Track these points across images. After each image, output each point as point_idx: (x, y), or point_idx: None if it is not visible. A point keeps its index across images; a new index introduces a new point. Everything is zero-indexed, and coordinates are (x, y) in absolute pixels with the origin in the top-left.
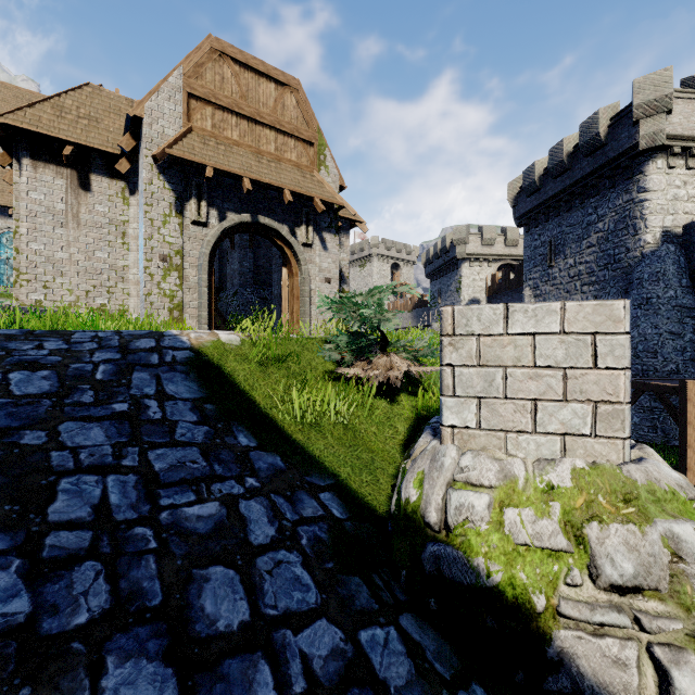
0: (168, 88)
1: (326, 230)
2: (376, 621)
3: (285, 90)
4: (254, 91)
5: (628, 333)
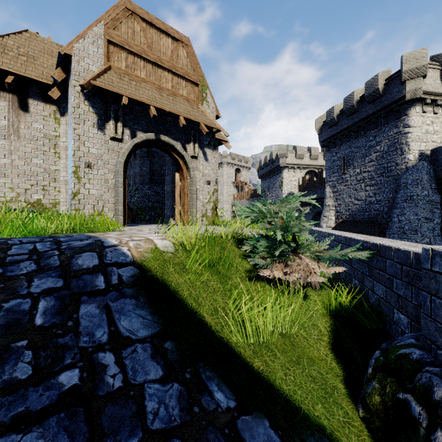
0: (92, 34)
1: (207, 147)
2: None
3: (178, 44)
4: (157, 43)
5: None
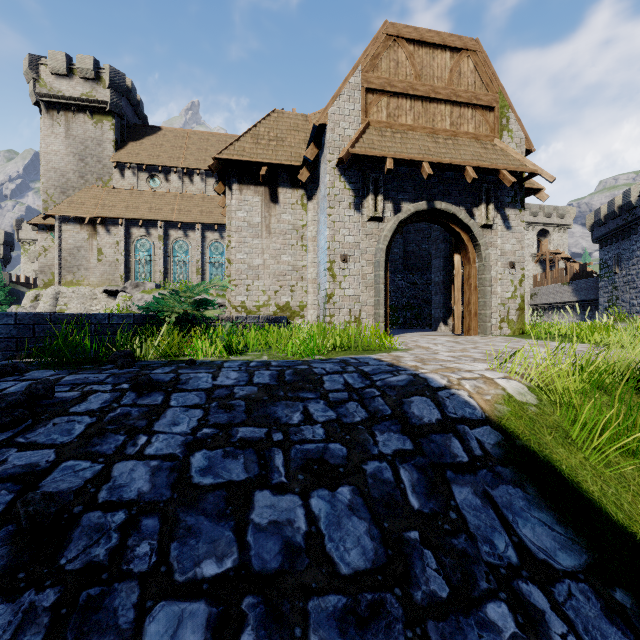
0: (348, 89)
1: (509, 206)
2: None
3: (461, 56)
4: (428, 67)
5: None
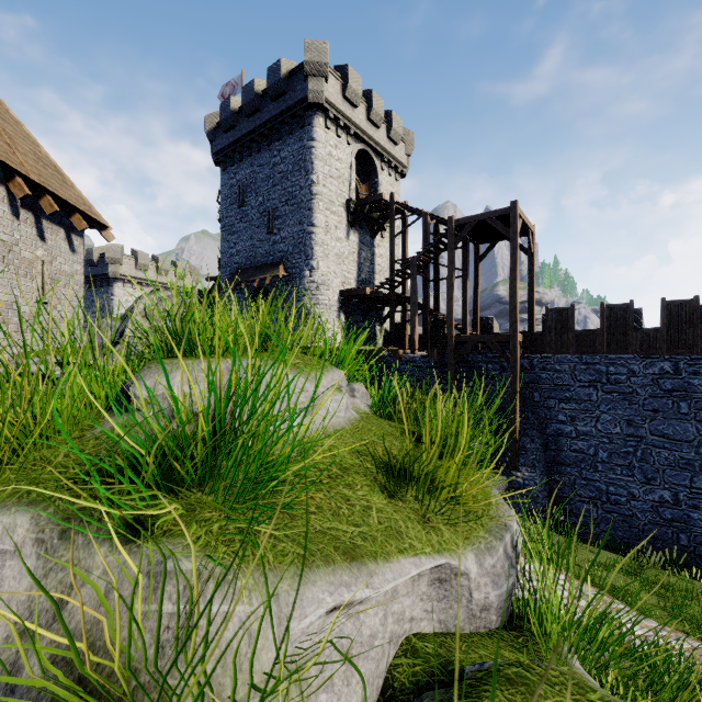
0: None
1: None
2: None
3: None
4: None
5: None
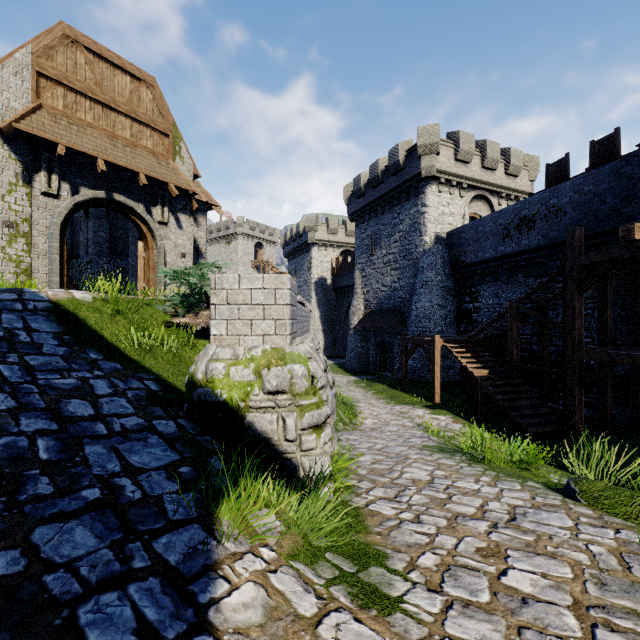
0: (15, 63)
1: (181, 212)
2: (164, 419)
3: (140, 84)
4: (109, 80)
5: (289, 289)
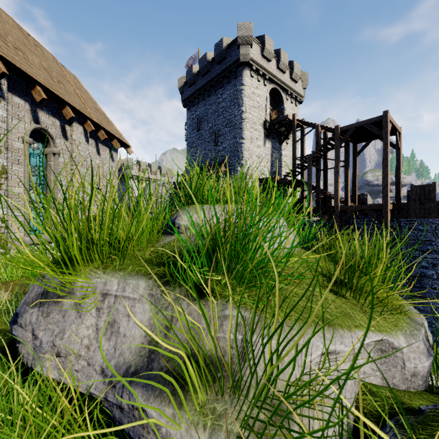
0: None
1: None
2: None
3: None
4: None
5: None
